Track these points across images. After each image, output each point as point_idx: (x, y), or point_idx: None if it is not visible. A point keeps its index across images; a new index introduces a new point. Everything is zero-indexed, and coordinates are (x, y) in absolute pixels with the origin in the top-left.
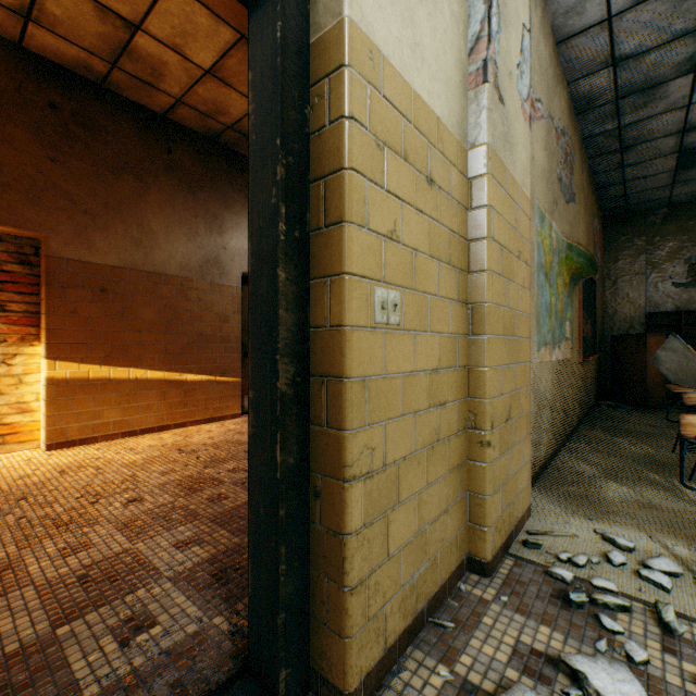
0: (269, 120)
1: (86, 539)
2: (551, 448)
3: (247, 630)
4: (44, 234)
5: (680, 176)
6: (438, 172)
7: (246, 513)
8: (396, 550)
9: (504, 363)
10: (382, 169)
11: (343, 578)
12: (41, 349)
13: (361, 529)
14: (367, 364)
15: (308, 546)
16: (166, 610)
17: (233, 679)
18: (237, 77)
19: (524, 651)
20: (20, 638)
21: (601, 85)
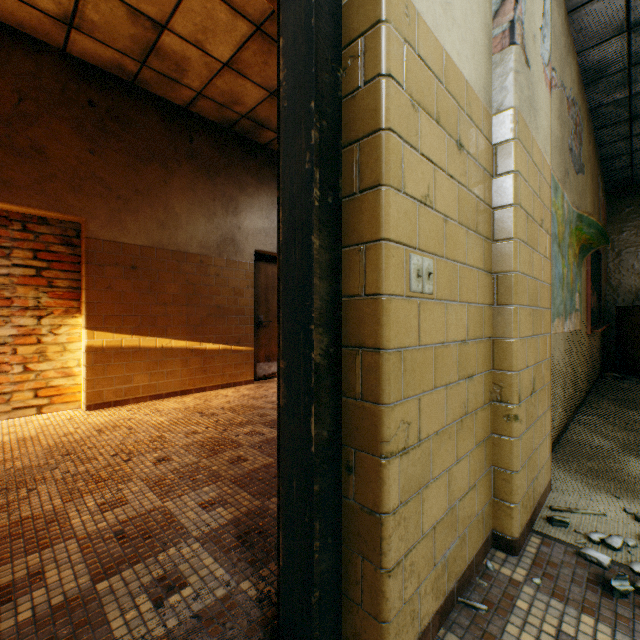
0: (302, 84)
1: (121, 496)
2: (563, 420)
3: (274, 597)
4: (84, 218)
5: None
6: (466, 137)
7: (264, 476)
8: (429, 529)
9: (528, 334)
10: (416, 130)
11: (379, 558)
12: (82, 320)
13: (398, 507)
14: (403, 335)
15: (340, 521)
16: (196, 571)
17: None
18: (252, 68)
19: None
20: (64, 591)
21: (614, 52)
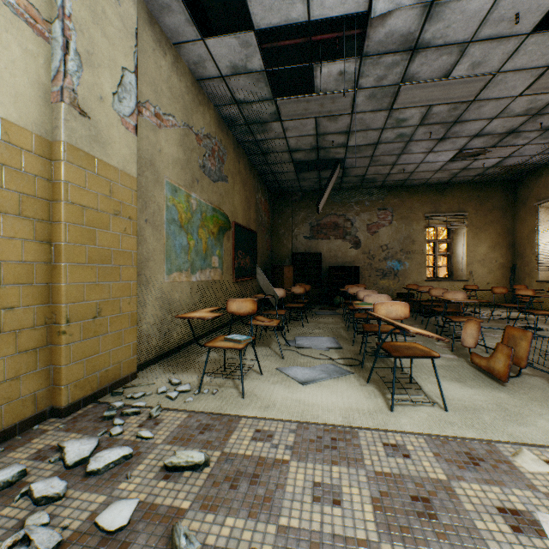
0: None
1: None
2: (191, 337)
3: None
4: None
5: (300, 176)
6: (3, 154)
7: None
8: None
9: (90, 281)
10: None
11: None
12: None
13: None
14: None
15: None
16: None
17: None
18: None
19: (47, 449)
20: None
21: (235, 113)
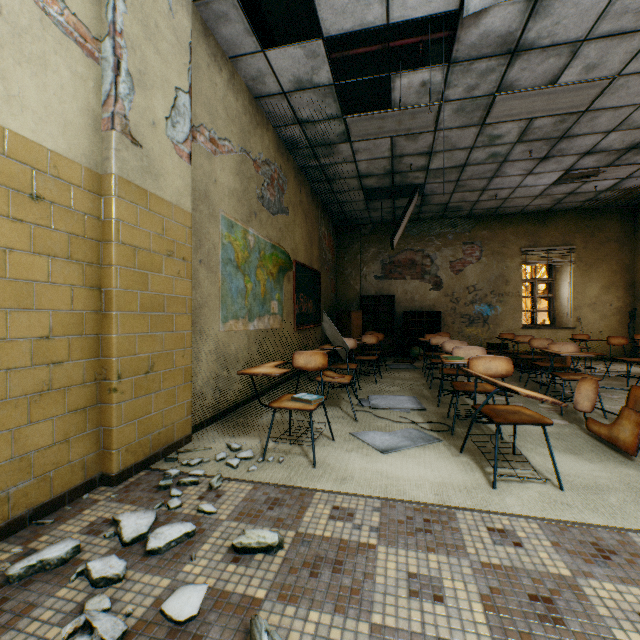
0: None
1: None
2: (248, 394)
3: None
4: None
5: (370, 205)
6: (52, 191)
7: None
8: None
9: (143, 332)
10: None
11: None
12: None
13: None
14: None
15: None
16: None
17: None
18: None
19: (99, 522)
20: None
21: (297, 135)
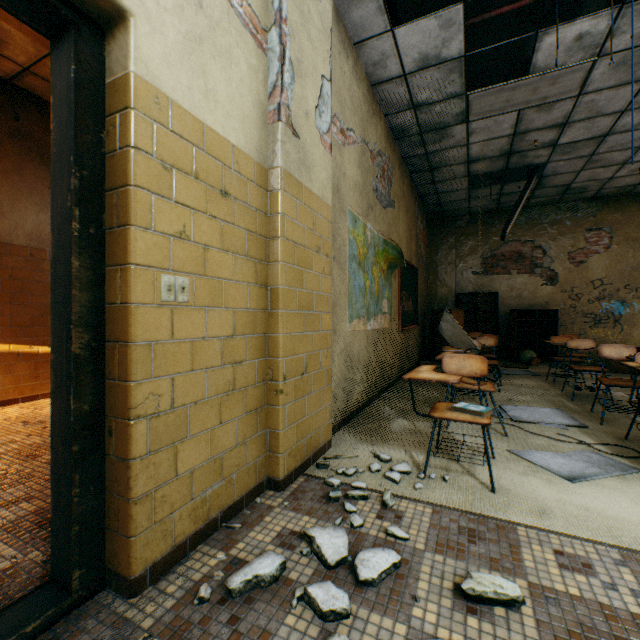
0: (66, 140)
1: None
2: (366, 397)
3: None
4: None
5: (472, 194)
6: (234, 187)
7: None
8: (186, 472)
9: (299, 331)
10: (170, 185)
11: (129, 492)
12: None
13: (147, 455)
14: (153, 332)
15: (105, 474)
16: None
17: (36, 590)
18: None
19: (286, 533)
20: None
21: (409, 121)
